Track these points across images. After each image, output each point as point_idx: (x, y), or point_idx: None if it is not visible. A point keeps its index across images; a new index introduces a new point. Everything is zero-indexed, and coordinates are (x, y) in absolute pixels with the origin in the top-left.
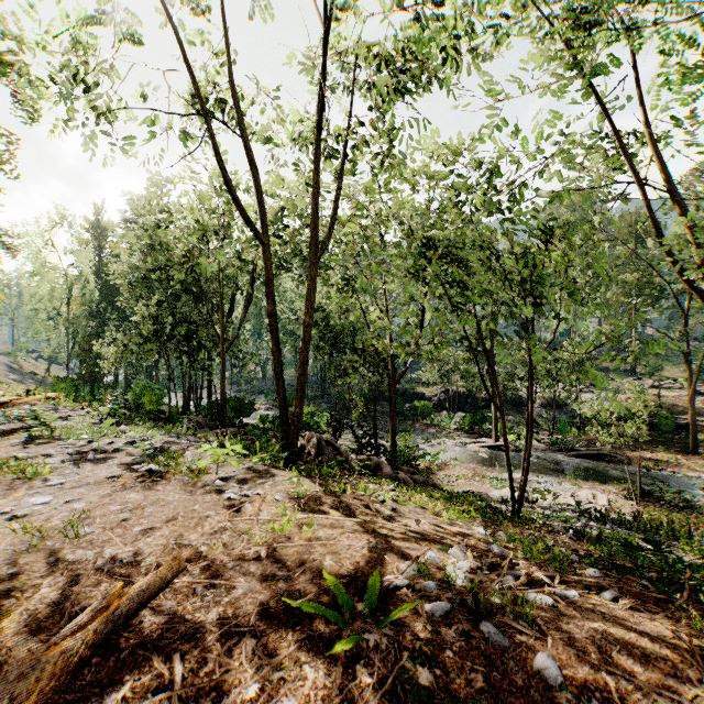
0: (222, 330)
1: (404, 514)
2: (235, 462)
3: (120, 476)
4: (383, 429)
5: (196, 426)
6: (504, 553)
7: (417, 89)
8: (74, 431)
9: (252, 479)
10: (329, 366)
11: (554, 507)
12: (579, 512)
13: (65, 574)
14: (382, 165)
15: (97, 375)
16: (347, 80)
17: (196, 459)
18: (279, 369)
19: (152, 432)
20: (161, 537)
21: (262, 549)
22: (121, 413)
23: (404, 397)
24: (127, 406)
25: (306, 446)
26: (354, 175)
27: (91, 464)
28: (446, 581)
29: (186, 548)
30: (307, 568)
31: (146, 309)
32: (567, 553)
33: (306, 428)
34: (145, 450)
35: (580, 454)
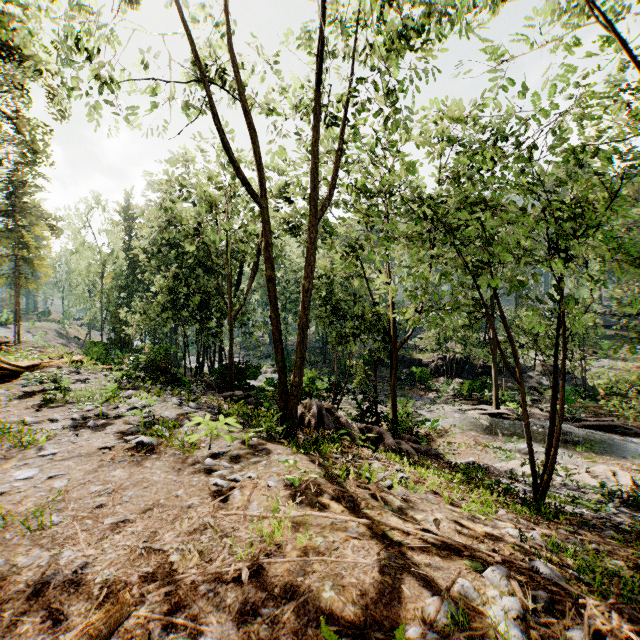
0: (230, 299)
1: (415, 504)
2: (229, 437)
3: (112, 447)
4: (381, 393)
5: (206, 388)
6: (560, 583)
7: (421, 46)
8: (84, 395)
9: (246, 456)
10: (330, 333)
11: (570, 485)
12: (603, 494)
13: (2, 592)
14: (385, 122)
15: (125, 340)
16: (347, 47)
17: (192, 429)
18: (278, 336)
19: (149, 400)
20: (131, 535)
21: (244, 567)
22: (136, 376)
23: (401, 363)
24: (145, 369)
25: (306, 414)
26: (355, 142)
27: (90, 432)
28: (493, 637)
29: (156, 554)
30: (300, 602)
31: (163, 280)
32: (639, 580)
33: (307, 394)
34: (144, 418)
35: (588, 425)
